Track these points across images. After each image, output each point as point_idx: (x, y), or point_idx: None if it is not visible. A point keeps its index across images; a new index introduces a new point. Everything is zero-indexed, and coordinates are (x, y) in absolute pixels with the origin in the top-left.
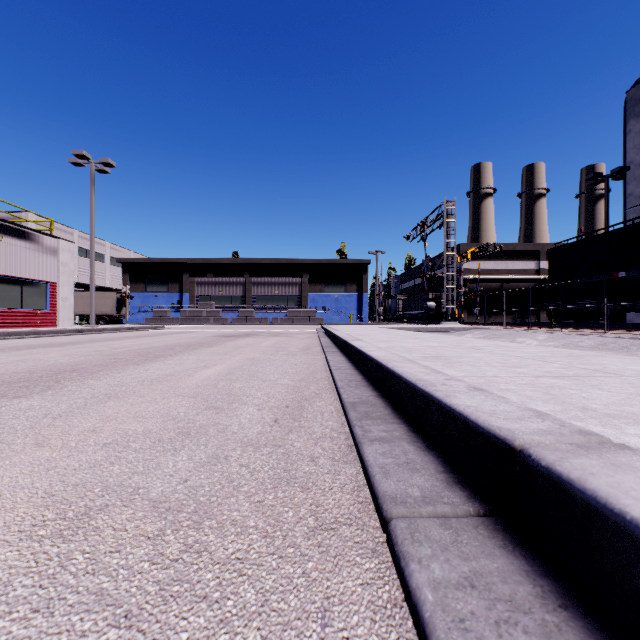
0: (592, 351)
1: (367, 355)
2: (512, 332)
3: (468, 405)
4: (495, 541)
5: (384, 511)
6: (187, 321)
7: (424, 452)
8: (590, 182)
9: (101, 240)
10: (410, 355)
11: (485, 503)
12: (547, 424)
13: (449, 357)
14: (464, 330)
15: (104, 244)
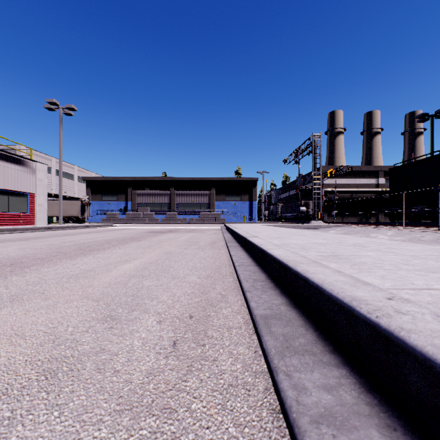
0: (435, 244)
1: (268, 253)
2: (365, 229)
3: None
4: None
5: None
6: (130, 221)
7: None
8: (419, 120)
9: (71, 165)
10: (308, 254)
11: None
12: None
13: (347, 256)
14: (328, 227)
15: (73, 167)
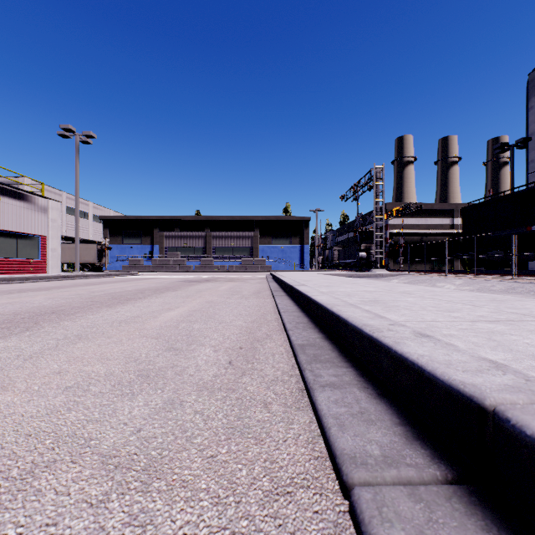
0: (503, 294)
1: (312, 299)
2: (432, 278)
3: (421, 354)
4: (475, 520)
5: (344, 474)
6: (157, 268)
7: (376, 400)
8: (498, 151)
9: (85, 201)
10: (350, 299)
11: (451, 465)
12: (511, 378)
13: (386, 301)
14: (391, 276)
15: (88, 204)
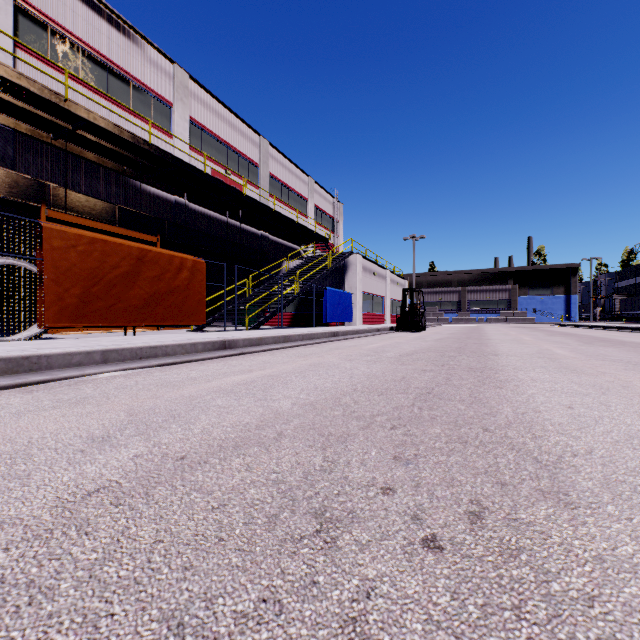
0: None
1: (632, 327)
2: None
3: None
4: None
5: None
6: None
7: None
8: None
9: None
10: None
11: None
12: None
13: None
14: None
15: None
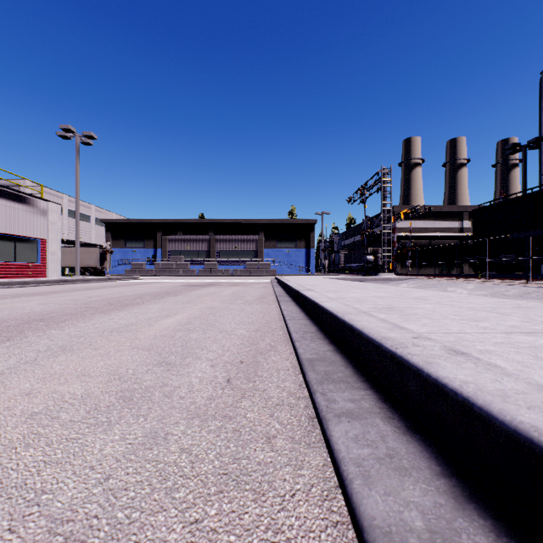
0: (519, 300)
1: (320, 306)
2: (443, 282)
3: (463, 380)
4: None
5: None
6: (160, 272)
7: (406, 436)
8: (509, 151)
9: (87, 203)
10: (362, 306)
11: None
12: None
13: (401, 308)
14: (399, 280)
15: (90, 207)
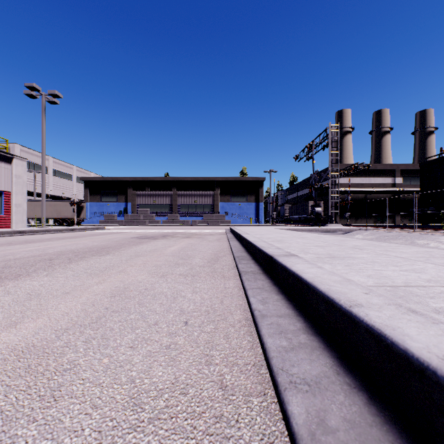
0: None
1: None
2: (402, 234)
3: None
4: None
5: None
6: (129, 223)
7: None
8: None
9: (70, 164)
10: None
11: None
12: None
13: None
14: (350, 231)
15: (72, 167)
